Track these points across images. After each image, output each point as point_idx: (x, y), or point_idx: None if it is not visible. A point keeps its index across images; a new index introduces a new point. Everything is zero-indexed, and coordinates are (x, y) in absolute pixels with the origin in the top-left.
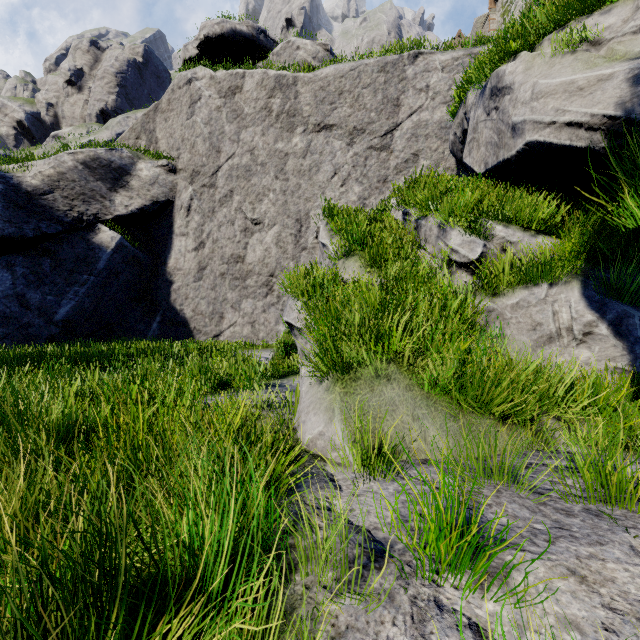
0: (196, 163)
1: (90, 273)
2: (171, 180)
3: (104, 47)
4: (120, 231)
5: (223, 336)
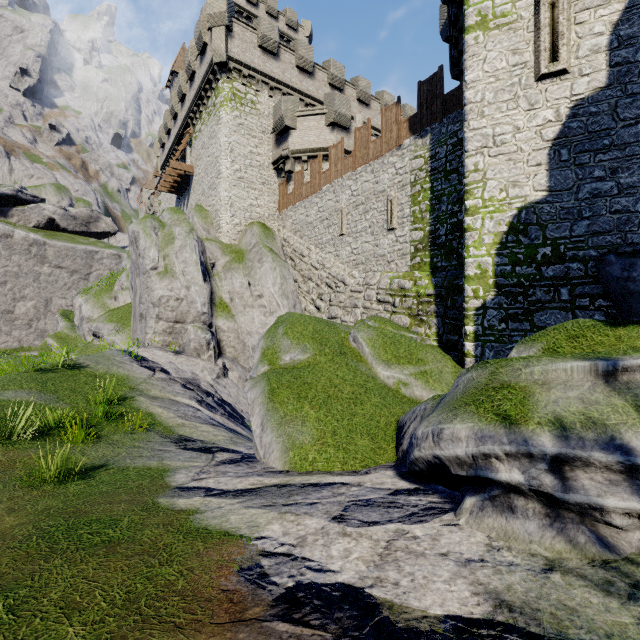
0: None
1: None
2: None
3: None
4: None
5: None
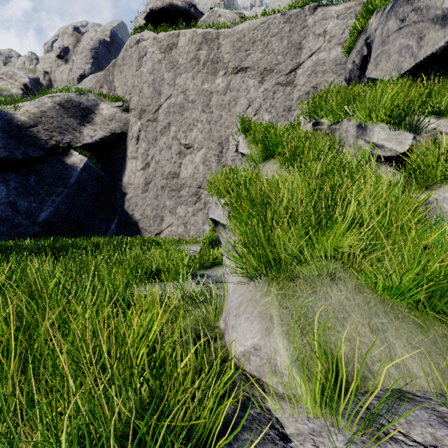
0: (143, 103)
1: (64, 186)
2: (125, 117)
3: (83, 32)
4: (87, 155)
5: (163, 234)
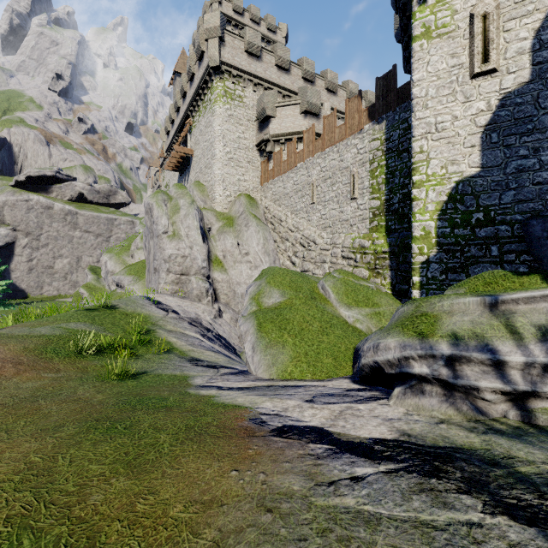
0: (29, 230)
1: None
2: (15, 234)
3: None
4: None
5: (43, 295)
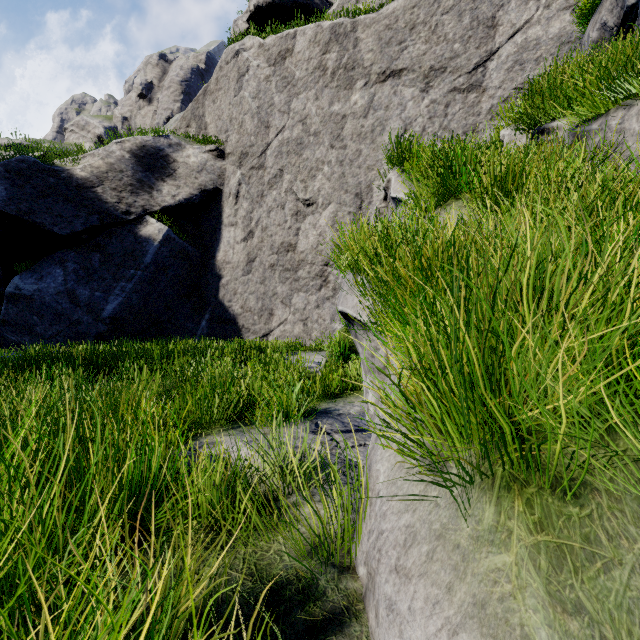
0: (244, 144)
1: (137, 267)
2: (219, 166)
3: (171, 59)
4: (167, 223)
5: (272, 335)
